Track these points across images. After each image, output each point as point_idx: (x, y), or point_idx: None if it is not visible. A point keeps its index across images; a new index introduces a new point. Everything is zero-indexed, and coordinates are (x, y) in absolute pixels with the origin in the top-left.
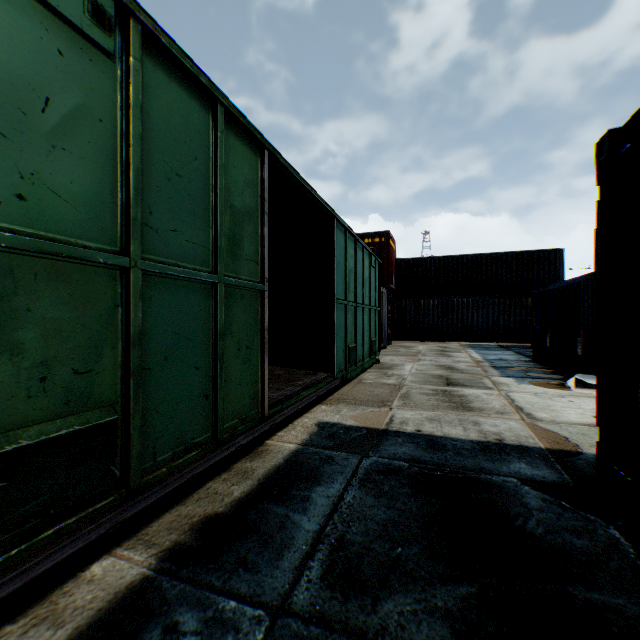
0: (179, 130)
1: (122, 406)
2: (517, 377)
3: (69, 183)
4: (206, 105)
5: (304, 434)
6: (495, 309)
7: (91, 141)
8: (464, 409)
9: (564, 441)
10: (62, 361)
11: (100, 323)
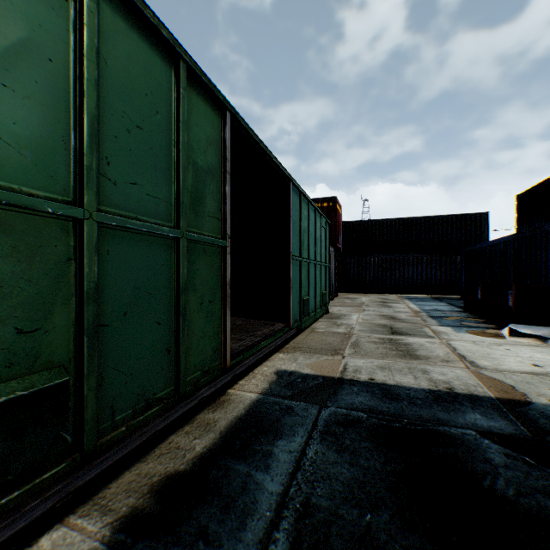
0: (140, 82)
1: (76, 366)
2: (454, 326)
3: (11, 124)
4: (168, 60)
5: (264, 383)
6: (428, 265)
7: (38, 81)
8: (411, 357)
9: (511, 390)
10: (2, 320)
11: (49, 278)
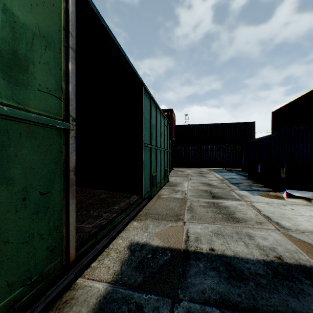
0: None
1: None
2: (248, 190)
3: None
4: None
5: (116, 263)
6: (224, 151)
7: None
8: (234, 220)
9: None
10: None
11: None
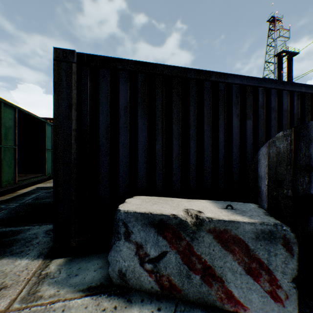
0: None
1: None
2: None
3: None
4: None
5: (32, 189)
6: None
7: None
8: None
9: None
10: None
11: None
